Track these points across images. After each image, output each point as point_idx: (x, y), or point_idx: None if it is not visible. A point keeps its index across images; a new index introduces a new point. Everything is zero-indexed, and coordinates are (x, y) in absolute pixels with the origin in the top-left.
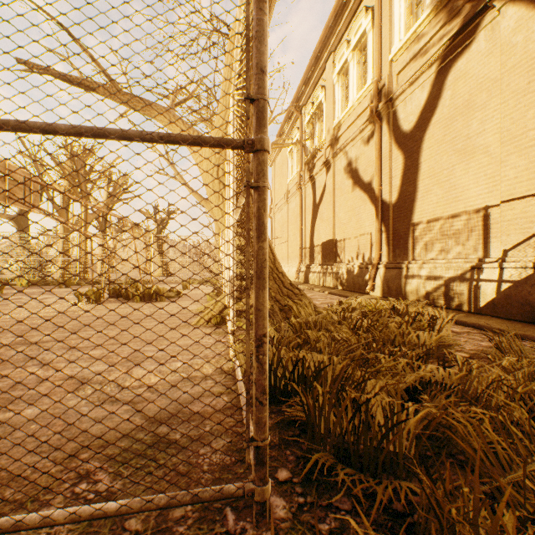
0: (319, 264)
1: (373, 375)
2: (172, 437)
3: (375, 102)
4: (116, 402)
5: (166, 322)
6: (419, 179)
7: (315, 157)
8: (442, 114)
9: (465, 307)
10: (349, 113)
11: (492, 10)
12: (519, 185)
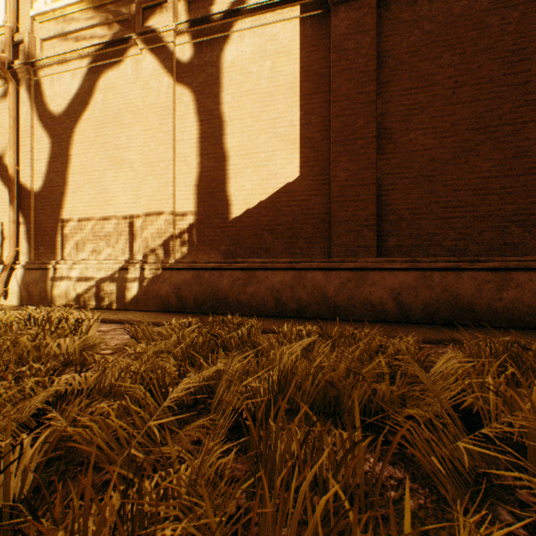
0: None
1: None
2: None
3: (10, 54)
4: None
5: None
6: (70, 172)
7: None
8: (95, 115)
9: (115, 305)
10: None
11: (137, 47)
12: (155, 203)
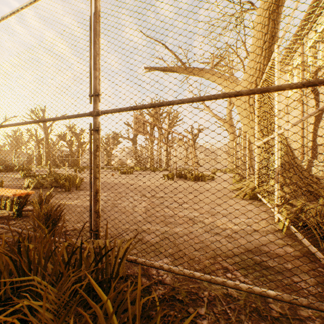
0: (323, 159)
1: None
2: (266, 264)
3: None
4: (217, 234)
5: (215, 193)
6: None
7: (318, 73)
8: None
9: None
10: None
11: None
12: None
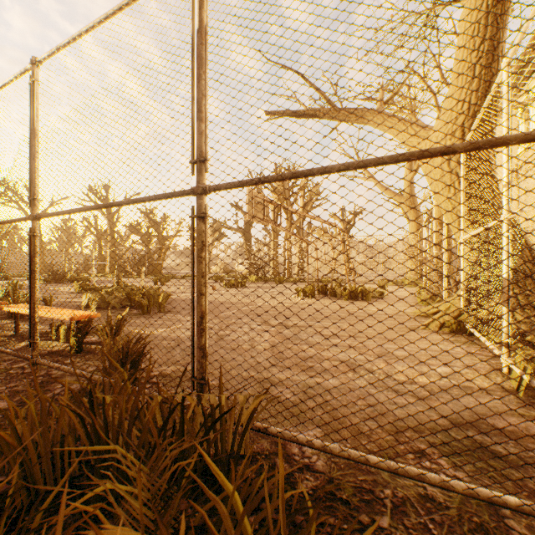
0: None
1: None
2: (492, 448)
3: None
4: (398, 392)
5: (388, 322)
6: None
7: None
8: None
9: None
10: None
11: None
12: None
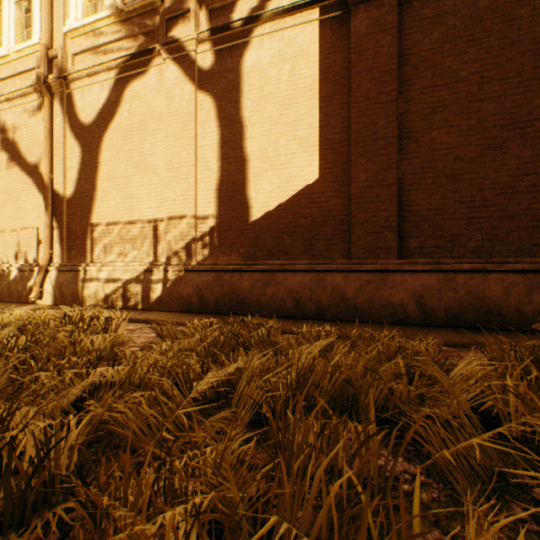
0: None
1: (29, 403)
2: None
3: (45, 70)
4: None
5: None
6: (99, 178)
7: None
8: (122, 123)
9: (140, 305)
10: (2, 61)
11: (161, 57)
12: (178, 207)
